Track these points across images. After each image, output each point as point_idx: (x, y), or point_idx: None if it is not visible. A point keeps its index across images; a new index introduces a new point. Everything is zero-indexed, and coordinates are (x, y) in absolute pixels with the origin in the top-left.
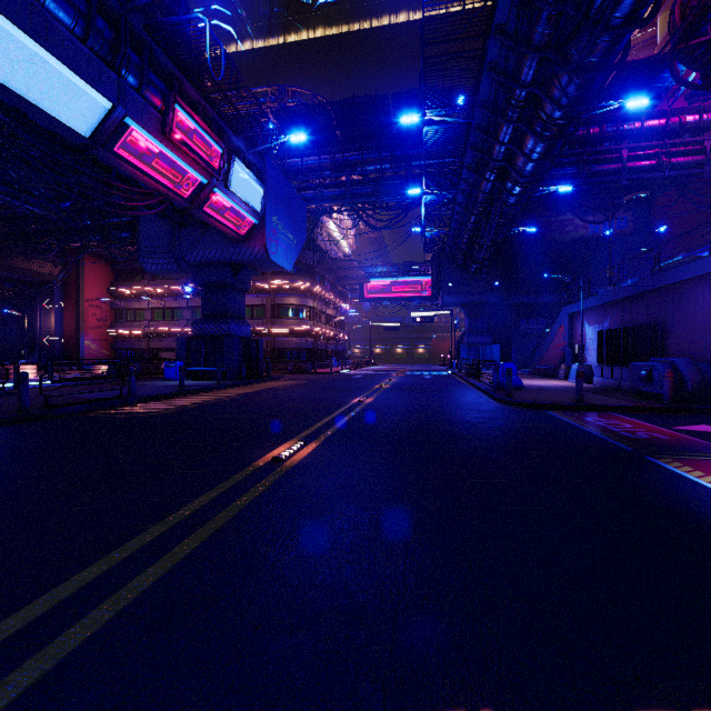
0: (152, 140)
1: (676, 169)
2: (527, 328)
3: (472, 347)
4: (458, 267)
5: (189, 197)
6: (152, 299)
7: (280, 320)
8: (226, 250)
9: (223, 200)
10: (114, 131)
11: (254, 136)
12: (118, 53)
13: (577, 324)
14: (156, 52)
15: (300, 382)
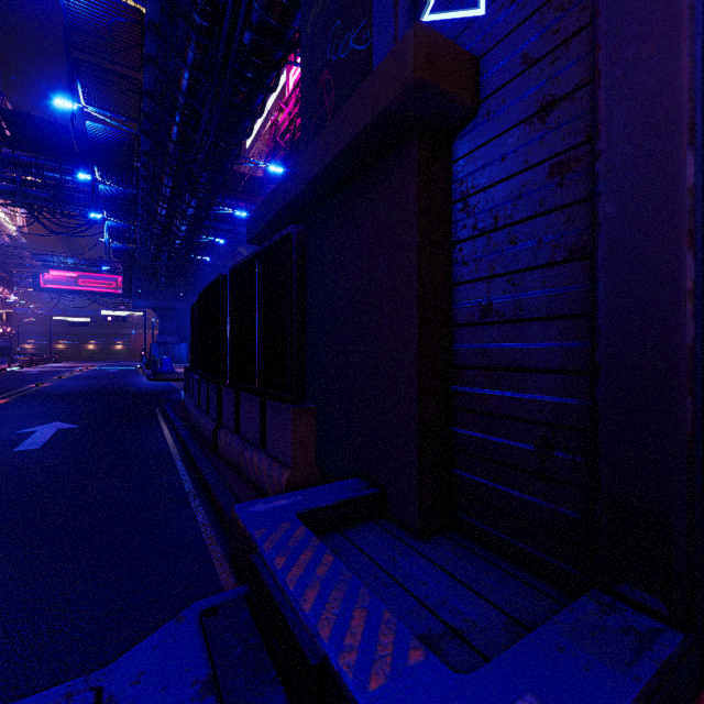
0: None
1: None
2: None
3: (163, 345)
4: (149, 275)
5: None
6: None
7: None
8: None
9: None
10: None
11: None
12: None
13: None
14: None
15: None
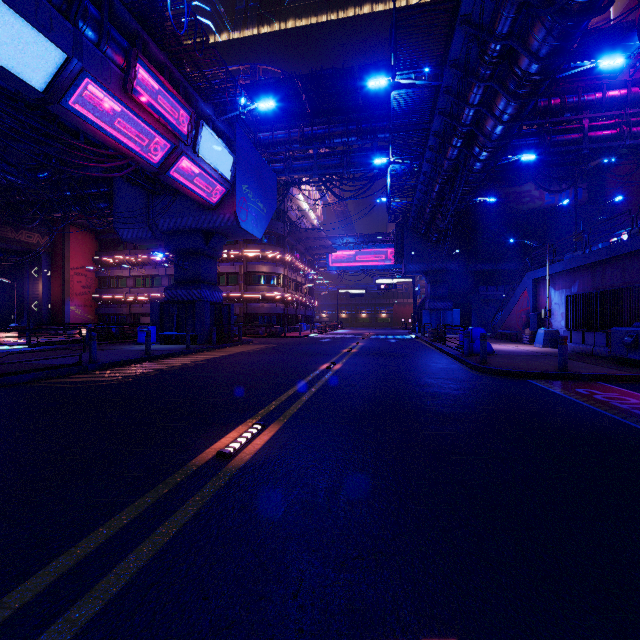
0: (114, 98)
1: (636, 138)
2: (486, 294)
3: (434, 312)
4: (420, 236)
5: (156, 161)
6: (133, 267)
7: (252, 287)
8: (197, 218)
9: (192, 166)
10: (71, 86)
11: (224, 105)
12: (73, 2)
13: (541, 290)
14: (117, 7)
15: (269, 346)
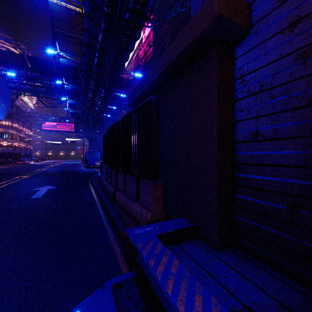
0: None
1: None
2: None
3: (90, 153)
4: (85, 123)
5: None
6: None
7: None
8: None
9: None
10: None
11: None
12: None
13: None
14: None
15: (10, 167)
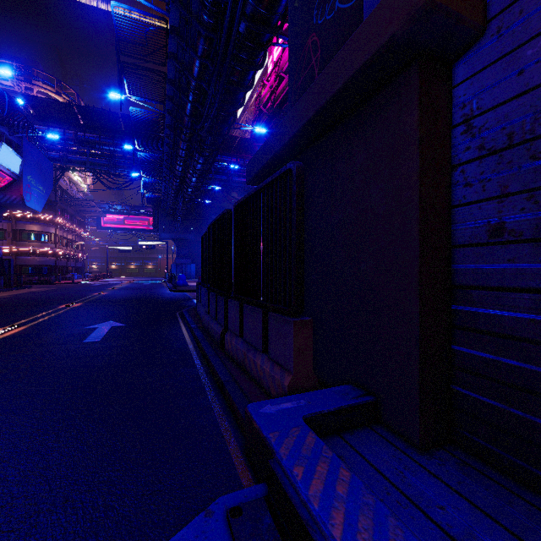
0: None
1: None
2: None
3: (179, 265)
4: (170, 216)
5: None
6: None
7: (22, 242)
8: None
9: None
10: None
11: None
12: None
13: None
14: None
15: (51, 289)
